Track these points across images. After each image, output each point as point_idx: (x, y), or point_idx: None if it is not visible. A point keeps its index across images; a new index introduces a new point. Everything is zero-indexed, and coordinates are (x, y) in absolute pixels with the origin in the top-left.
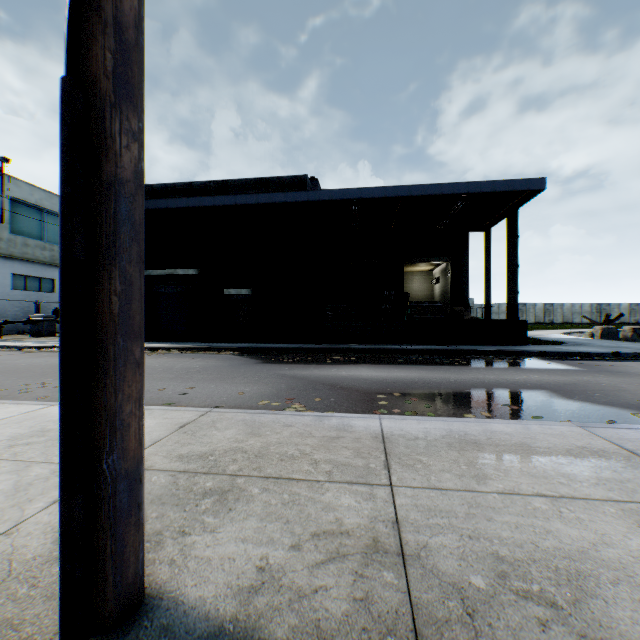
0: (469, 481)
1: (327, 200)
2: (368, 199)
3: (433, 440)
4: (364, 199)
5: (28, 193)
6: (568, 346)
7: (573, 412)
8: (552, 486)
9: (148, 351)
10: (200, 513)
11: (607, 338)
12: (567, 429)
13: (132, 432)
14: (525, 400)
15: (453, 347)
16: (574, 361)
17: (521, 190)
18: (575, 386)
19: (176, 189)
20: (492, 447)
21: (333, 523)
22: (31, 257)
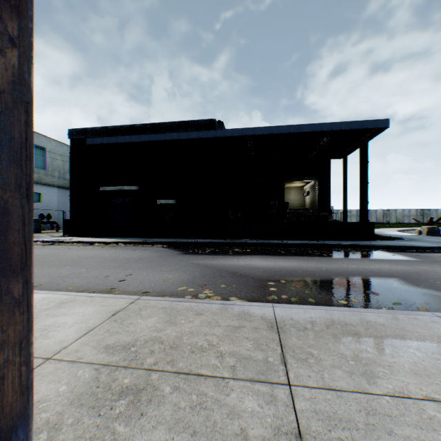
0: (359, 379)
1: (230, 136)
2: (259, 135)
3: (319, 330)
4: (256, 135)
5: None
6: (405, 241)
7: (424, 298)
8: (438, 387)
9: (103, 244)
10: (113, 419)
11: (431, 235)
12: (429, 319)
13: (8, 383)
14: (383, 287)
15: (321, 242)
16: (411, 253)
17: (371, 128)
18: (418, 275)
19: (123, 129)
20: (371, 339)
21: (238, 435)
22: None
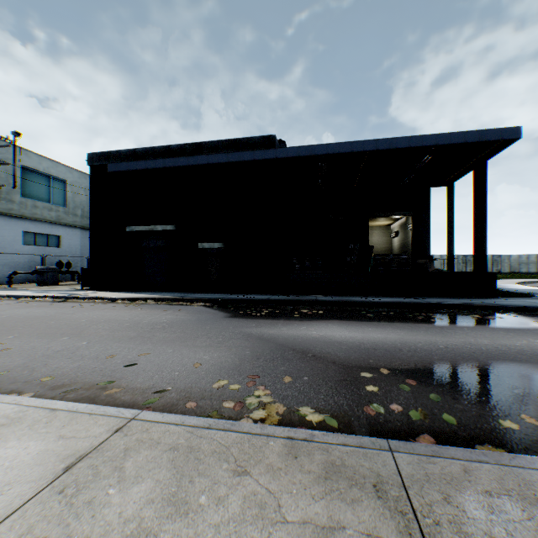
0: None
1: (294, 157)
2: (334, 155)
3: None
4: (330, 155)
5: (37, 162)
6: None
7: None
8: None
9: (127, 301)
10: None
11: None
12: None
13: None
14: None
15: (421, 300)
16: None
17: (494, 140)
18: None
19: (155, 152)
20: None
21: None
22: (39, 217)
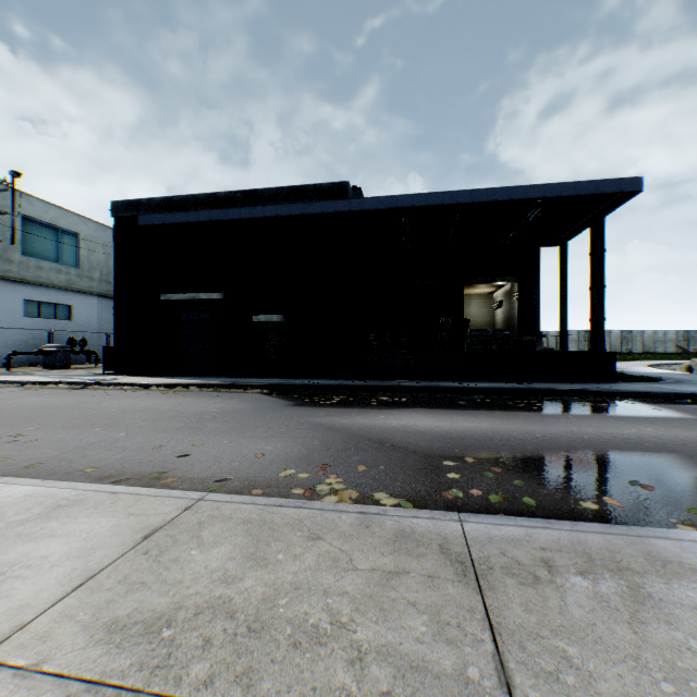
0: None
1: (372, 209)
2: (421, 208)
3: (568, 585)
4: (416, 208)
5: (42, 211)
6: (669, 384)
7: None
8: None
9: (164, 388)
10: None
11: None
12: None
13: None
14: (656, 473)
15: (525, 385)
16: (686, 405)
17: (611, 192)
18: None
19: (198, 201)
20: (688, 612)
21: None
22: (45, 281)
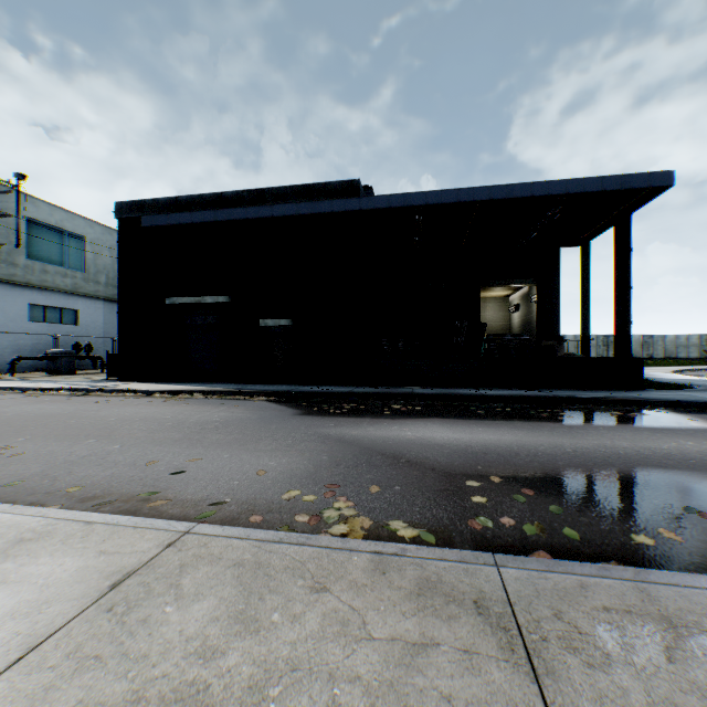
0: None
1: (384, 208)
2: (435, 206)
3: (651, 669)
4: (430, 206)
5: (47, 213)
6: (701, 392)
7: None
8: None
9: (167, 395)
10: None
11: None
12: None
13: None
14: None
15: (547, 393)
16: None
17: (640, 188)
18: None
19: (204, 201)
20: None
21: None
22: (50, 285)
